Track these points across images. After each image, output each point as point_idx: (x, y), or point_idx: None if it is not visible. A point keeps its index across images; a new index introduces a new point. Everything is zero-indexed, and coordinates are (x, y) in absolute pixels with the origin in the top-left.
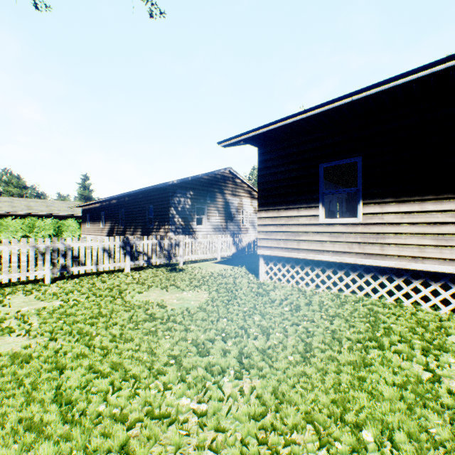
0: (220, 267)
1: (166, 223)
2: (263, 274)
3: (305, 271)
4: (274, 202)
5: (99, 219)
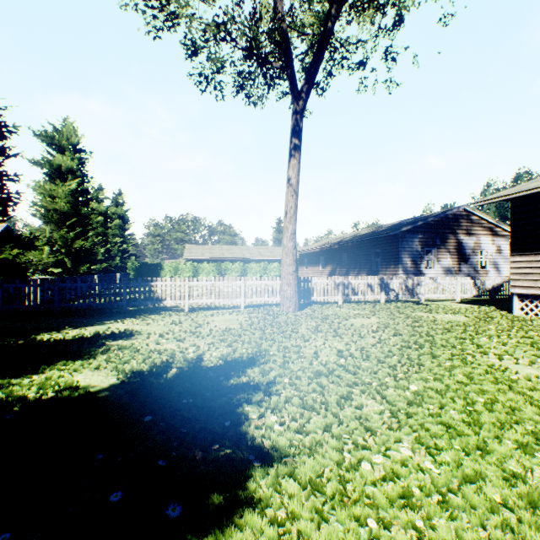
0: (463, 306)
1: (395, 266)
2: (516, 310)
3: None
4: (529, 248)
5: (318, 262)
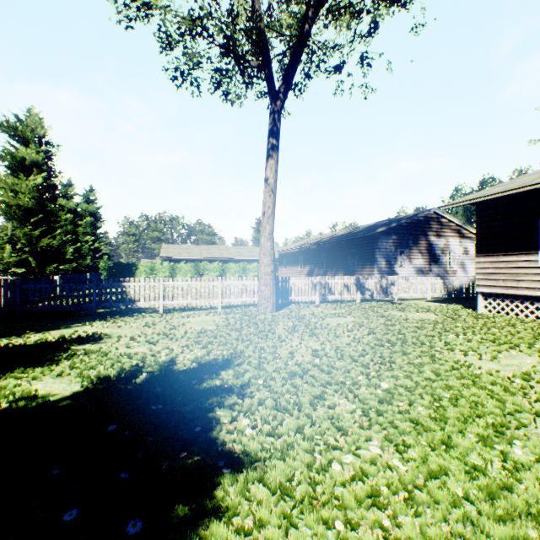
0: (433, 304)
1: (371, 266)
2: (481, 308)
3: (524, 305)
4: (492, 250)
5: (297, 262)
